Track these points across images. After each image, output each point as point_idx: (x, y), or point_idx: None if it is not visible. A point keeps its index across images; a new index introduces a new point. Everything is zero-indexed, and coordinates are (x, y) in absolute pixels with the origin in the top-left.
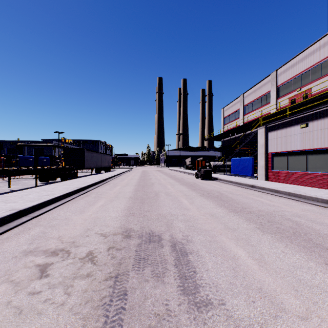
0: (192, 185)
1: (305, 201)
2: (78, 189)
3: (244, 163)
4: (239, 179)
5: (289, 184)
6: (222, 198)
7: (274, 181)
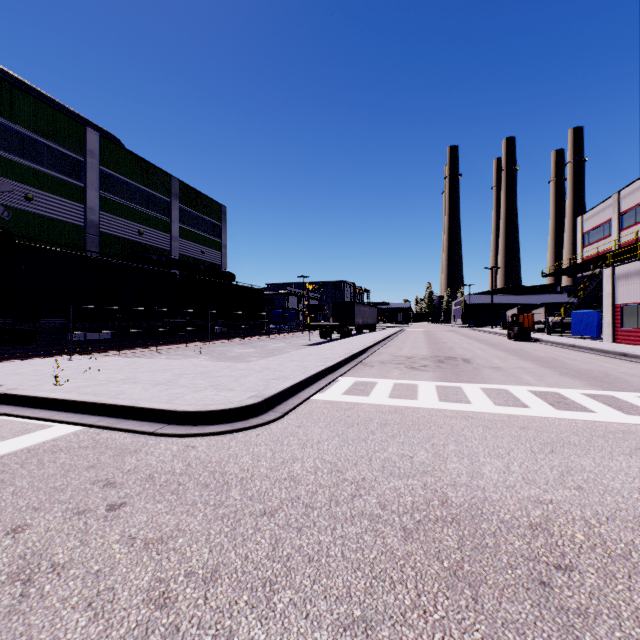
0: (496, 344)
1: (602, 355)
2: (378, 341)
3: (587, 318)
4: (572, 340)
5: (629, 345)
6: (518, 351)
7: (622, 343)
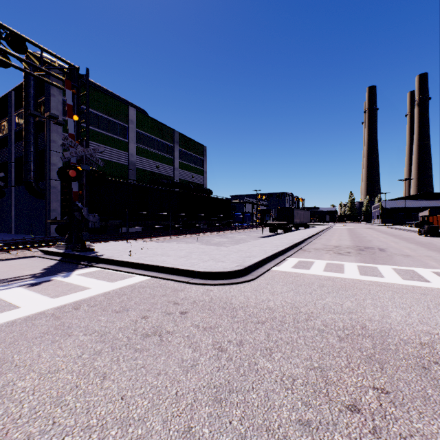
0: (407, 239)
1: None
2: (312, 235)
3: None
4: None
5: None
6: (426, 244)
7: None
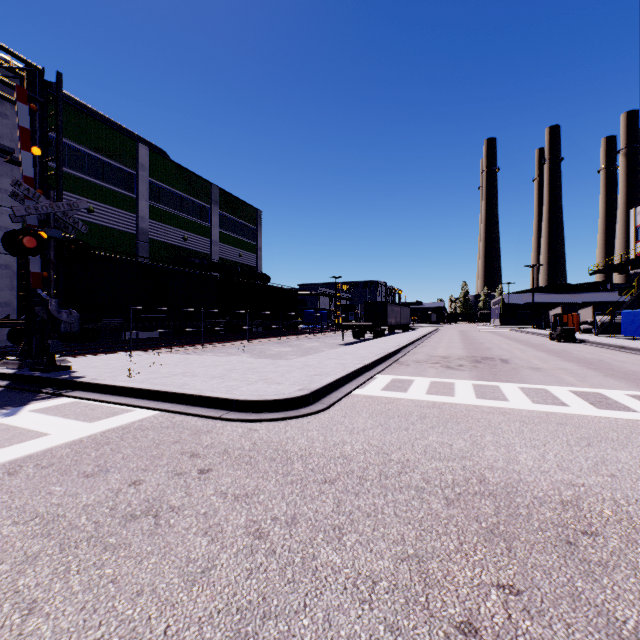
0: (536, 345)
1: None
2: (412, 341)
3: None
4: (622, 341)
5: None
6: (560, 352)
7: None
